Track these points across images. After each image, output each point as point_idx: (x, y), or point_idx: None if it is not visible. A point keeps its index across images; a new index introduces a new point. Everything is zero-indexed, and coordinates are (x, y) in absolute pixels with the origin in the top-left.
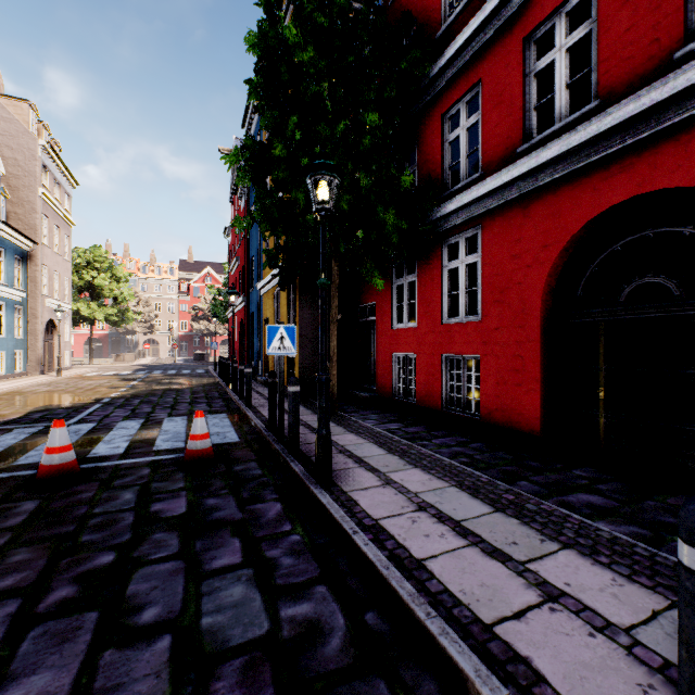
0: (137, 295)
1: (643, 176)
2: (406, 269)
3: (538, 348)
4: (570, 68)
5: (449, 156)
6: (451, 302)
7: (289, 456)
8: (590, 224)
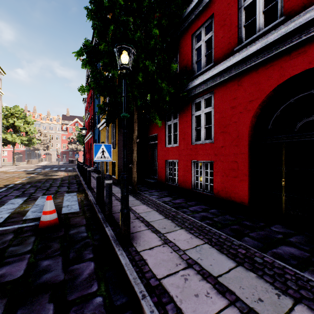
0: (40, 131)
1: (312, 57)
2: (173, 116)
3: (246, 157)
4: (246, 27)
5: (195, 56)
6: (196, 133)
7: (105, 223)
8: (277, 87)
